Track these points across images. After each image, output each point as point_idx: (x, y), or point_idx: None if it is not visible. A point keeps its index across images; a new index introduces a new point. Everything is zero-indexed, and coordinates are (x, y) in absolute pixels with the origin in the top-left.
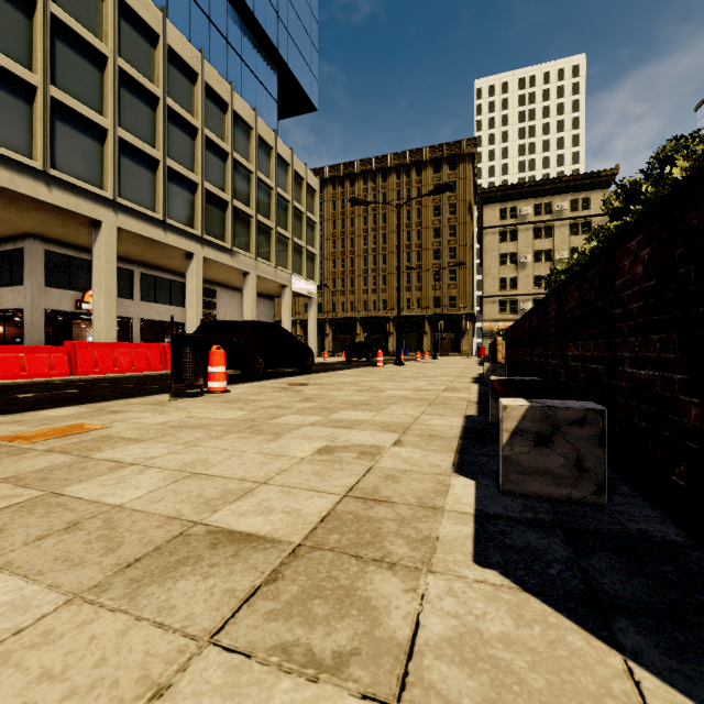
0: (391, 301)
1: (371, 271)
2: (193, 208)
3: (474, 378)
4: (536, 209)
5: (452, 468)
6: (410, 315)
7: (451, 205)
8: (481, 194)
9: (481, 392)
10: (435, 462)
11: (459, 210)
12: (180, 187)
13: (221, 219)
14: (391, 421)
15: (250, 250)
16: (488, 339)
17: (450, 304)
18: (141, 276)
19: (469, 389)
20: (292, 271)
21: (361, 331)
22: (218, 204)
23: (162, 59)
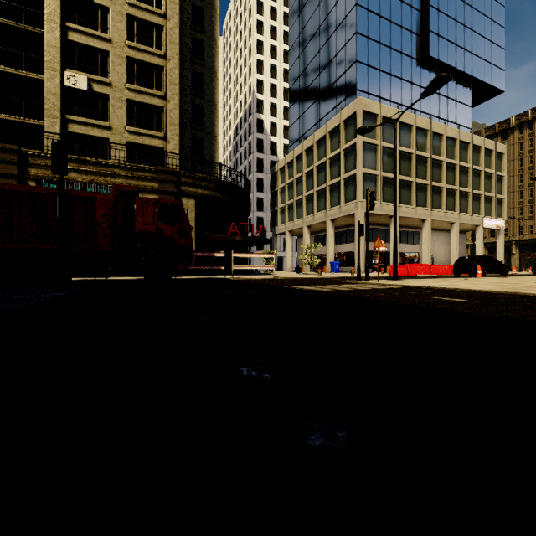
0: None
1: None
2: (426, 197)
3: None
4: None
5: None
6: None
7: None
8: None
9: None
10: None
11: None
12: (420, 189)
13: (439, 197)
14: None
15: (454, 209)
16: None
17: None
18: None
19: None
20: (483, 215)
21: None
22: (437, 190)
23: (414, 135)
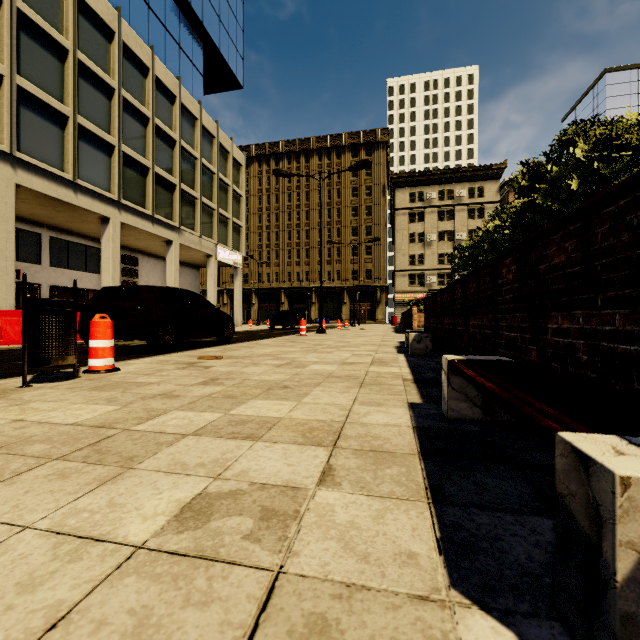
0: (313, 273)
1: (295, 244)
2: (108, 171)
3: (397, 348)
4: (440, 195)
5: (442, 564)
6: (331, 286)
7: (367, 187)
8: (393, 178)
9: (411, 365)
10: (402, 542)
11: (374, 192)
12: (94, 148)
13: (141, 185)
14: (315, 420)
15: (173, 218)
16: (400, 308)
17: (366, 276)
18: (51, 240)
19: (397, 362)
20: (217, 241)
21: (285, 301)
22: (137, 169)
23: (71, 10)
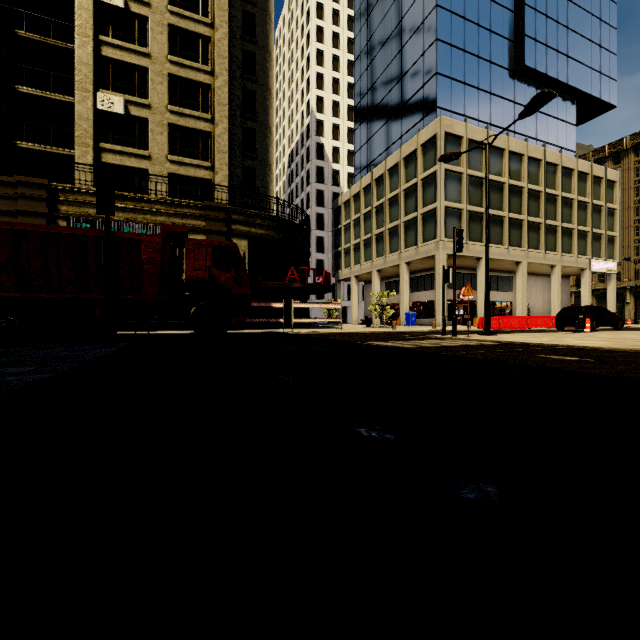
0: None
1: None
2: (520, 235)
3: None
4: None
5: None
6: None
7: None
8: None
9: None
10: None
11: None
12: (514, 226)
13: (537, 235)
14: None
15: (556, 249)
16: None
17: None
18: None
19: None
20: (590, 256)
21: None
22: (535, 226)
23: (506, 161)
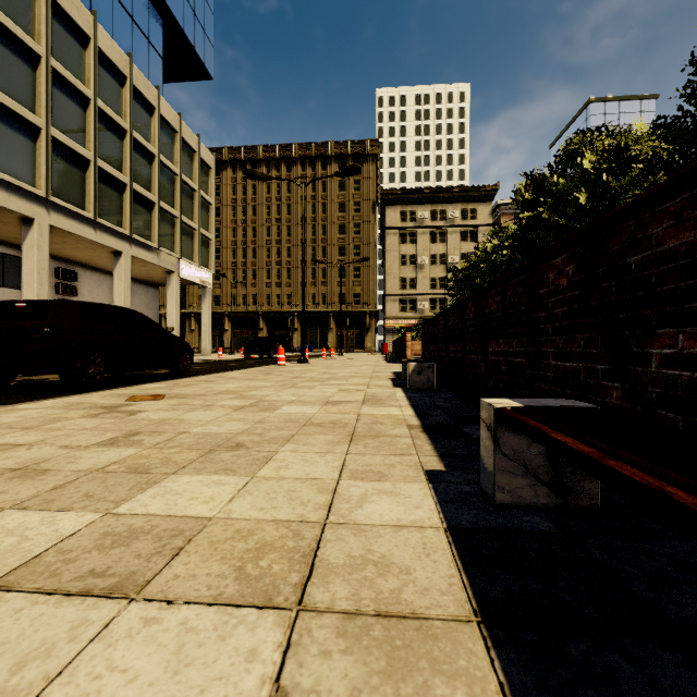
0: (295, 296)
1: (275, 263)
2: (32, 159)
3: (392, 380)
4: (432, 215)
5: None
6: (316, 310)
7: (356, 202)
8: (384, 195)
9: (413, 403)
10: None
11: (363, 209)
12: (11, 128)
13: (79, 180)
14: (271, 521)
15: (122, 224)
16: (390, 336)
17: (355, 301)
18: None
19: (396, 399)
20: (180, 254)
21: (264, 326)
22: (74, 160)
23: None
